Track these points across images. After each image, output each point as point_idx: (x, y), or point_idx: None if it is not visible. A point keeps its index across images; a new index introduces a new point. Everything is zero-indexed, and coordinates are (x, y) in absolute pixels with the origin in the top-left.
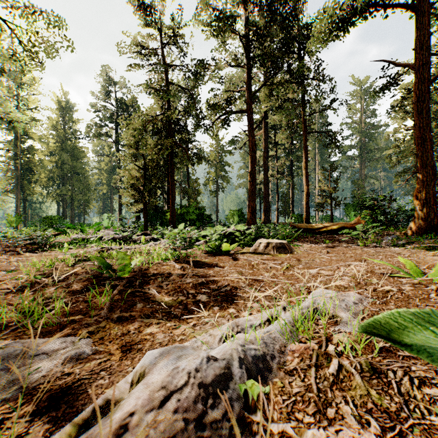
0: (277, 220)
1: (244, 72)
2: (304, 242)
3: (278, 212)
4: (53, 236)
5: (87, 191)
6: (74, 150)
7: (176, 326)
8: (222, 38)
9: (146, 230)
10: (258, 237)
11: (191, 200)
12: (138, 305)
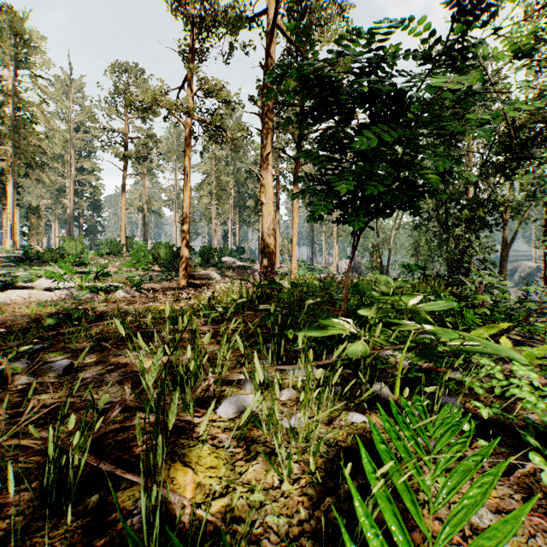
0: None
1: None
2: None
3: None
4: None
5: None
6: None
7: None
8: None
9: None
10: None
11: None
12: None
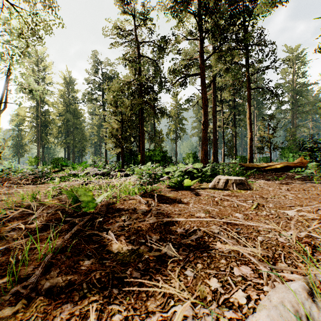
0: (223, 161)
1: (197, 46)
2: (256, 179)
3: (224, 154)
4: (55, 172)
5: (84, 141)
6: (75, 112)
7: (127, 320)
8: (180, 19)
9: (123, 168)
10: (212, 174)
11: (157, 145)
12: (86, 260)
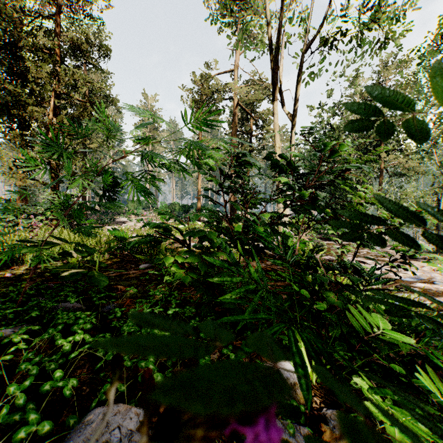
0: None
1: None
2: None
3: None
4: None
5: None
6: None
7: None
8: None
9: None
10: None
11: None
12: None
